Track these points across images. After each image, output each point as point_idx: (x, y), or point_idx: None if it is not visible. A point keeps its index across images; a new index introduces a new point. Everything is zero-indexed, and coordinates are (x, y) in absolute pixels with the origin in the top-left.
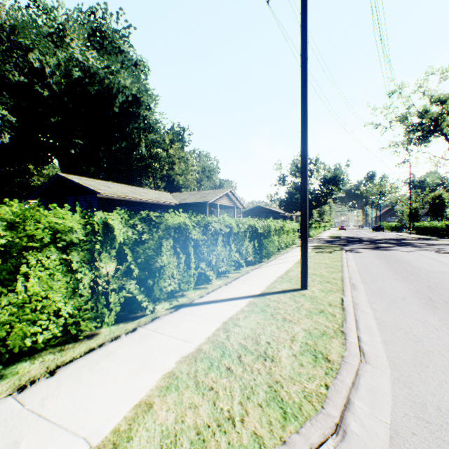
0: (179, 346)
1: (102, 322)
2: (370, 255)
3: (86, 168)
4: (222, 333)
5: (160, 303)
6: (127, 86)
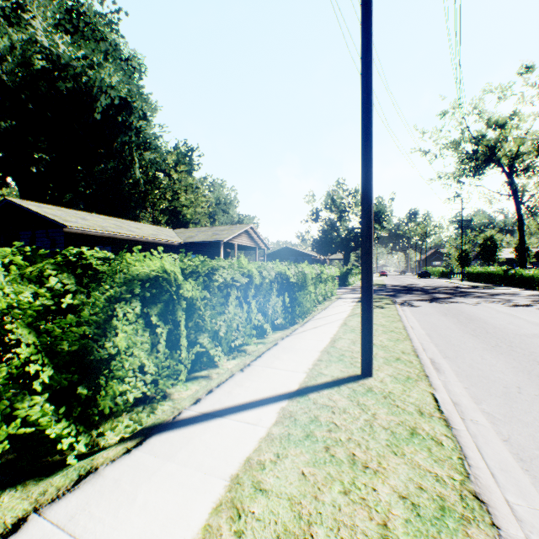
0: None
1: None
2: (430, 309)
3: (59, 194)
4: (227, 524)
5: (117, 419)
6: (113, 86)
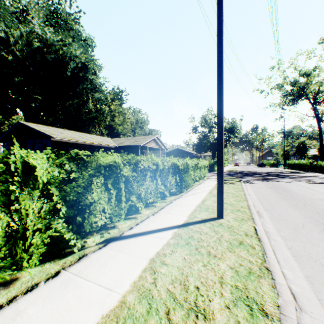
0: (101, 298)
1: (21, 266)
2: (262, 185)
3: (46, 118)
4: (149, 275)
5: (92, 236)
6: (77, 56)
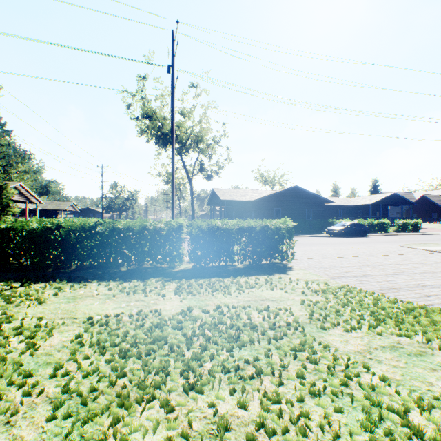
0: None
1: None
2: None
3: None
4: None
5: None
6: None
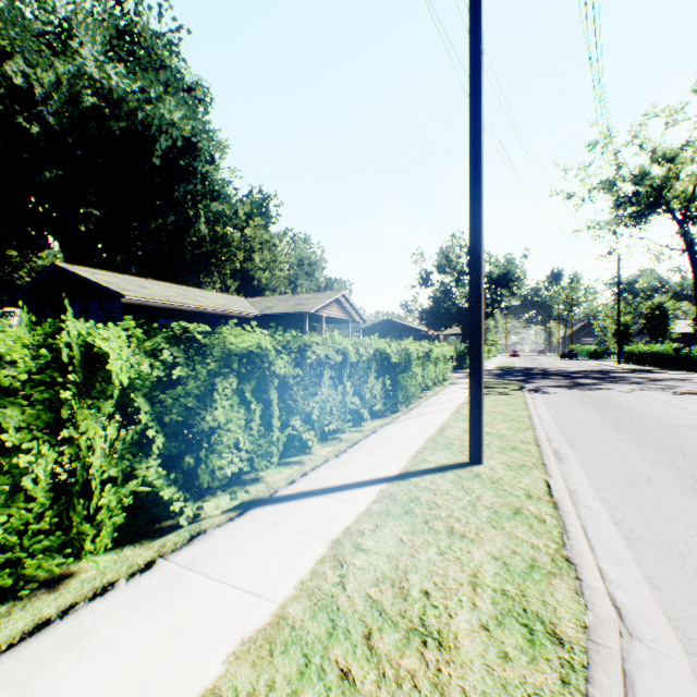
0: (239, 610)
1: (80, 550)
2: (568, 397)
3: (108, 256)
4: (331, 570)
5: (213, 496)
6: (175, 123)
